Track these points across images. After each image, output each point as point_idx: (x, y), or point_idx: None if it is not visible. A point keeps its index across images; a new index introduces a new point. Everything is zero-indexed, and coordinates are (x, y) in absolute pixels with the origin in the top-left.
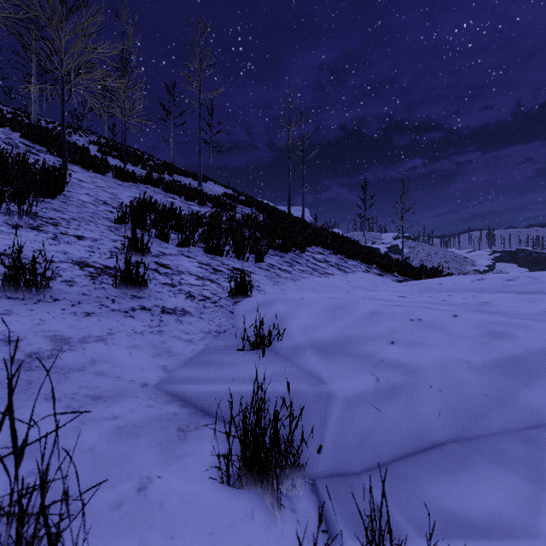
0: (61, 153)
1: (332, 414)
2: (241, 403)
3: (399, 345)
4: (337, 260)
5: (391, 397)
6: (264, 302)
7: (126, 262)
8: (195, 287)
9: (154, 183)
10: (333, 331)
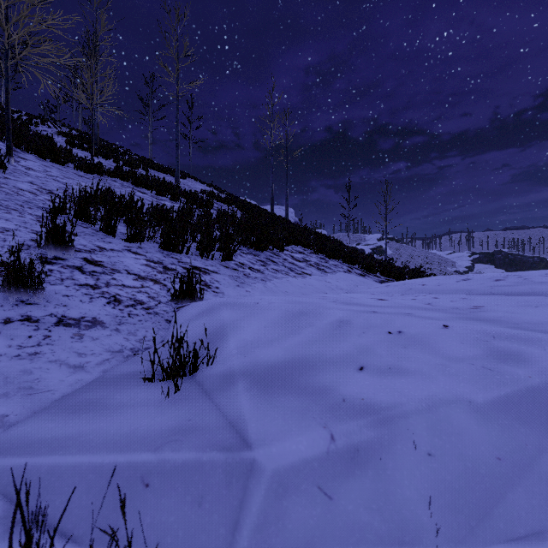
0: (16, 140)
1: (250, 508)
2: (97, 490)
3: (371, 373)
4: (317, 260)
5: (351, 470)
6: (209, 308)
7: (13, 255)
8: (129, 288)
9: (123, 176)
10: (284, 350)
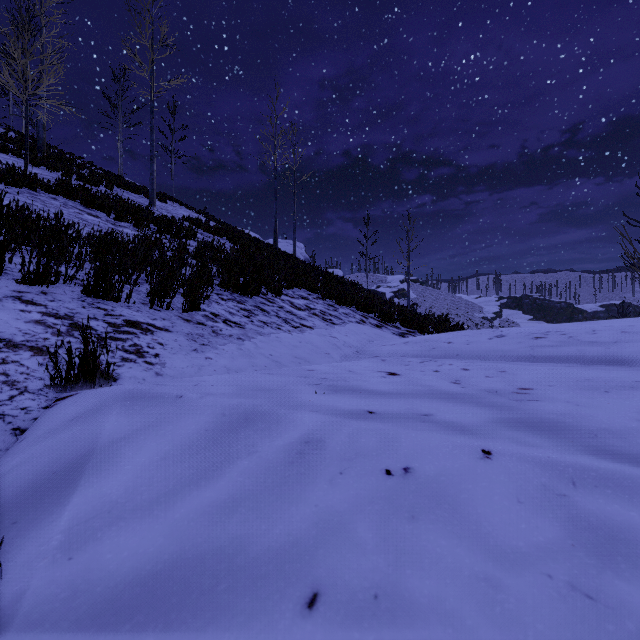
0: None
1: None
2: None
3: (330, 622)
4: (324, 307)
5: None
6: (96, 405)
7: None
8: None
9: (69, 194)
10: (167, 532)
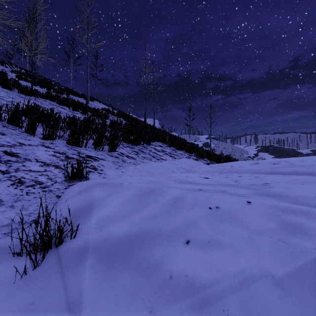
0: None
1: None
2: None
3: (194, 247)
4: (170, 150)
5: None
6: (88, 187)
7: None
8: (33, 172)
9: (51, 98)
10: (132, 224)
